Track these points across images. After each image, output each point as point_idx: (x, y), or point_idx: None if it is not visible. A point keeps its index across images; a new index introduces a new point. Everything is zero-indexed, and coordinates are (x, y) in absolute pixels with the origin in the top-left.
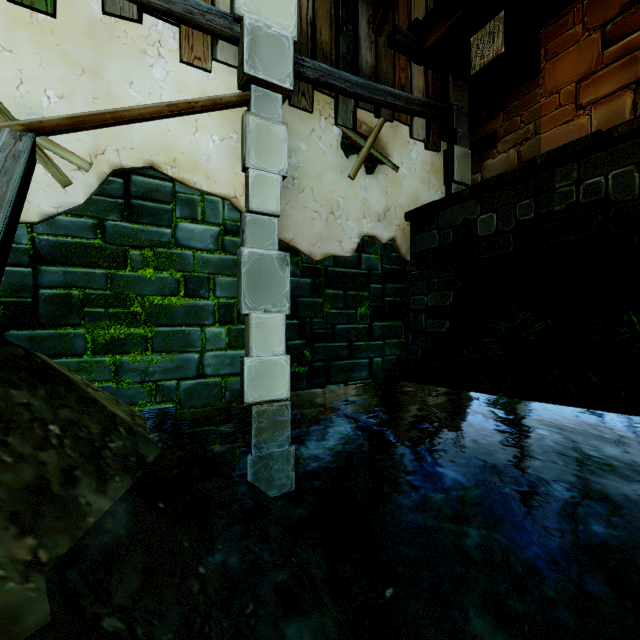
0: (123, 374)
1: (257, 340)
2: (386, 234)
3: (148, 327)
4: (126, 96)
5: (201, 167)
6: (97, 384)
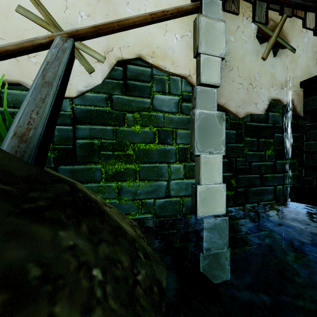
0: (122, 194)
1: (204, 173)
2: (286, 98)
3: (137, 164)
4: (125, 12)
5: (169, 56)
6: (108, 200)
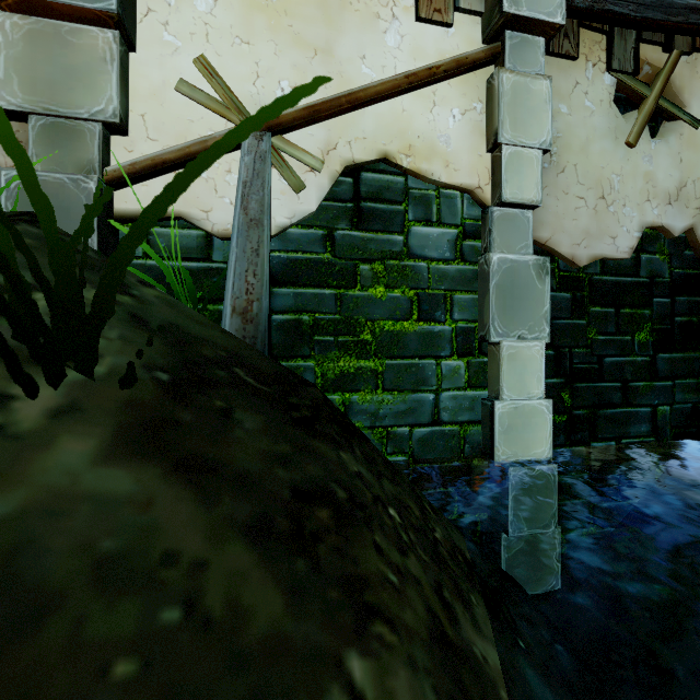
0: (352, 416)
1: (509, 378)
2: (680, 223)
3: (378, 359)
4: (358, 74)
5: (439, 152)
6: None
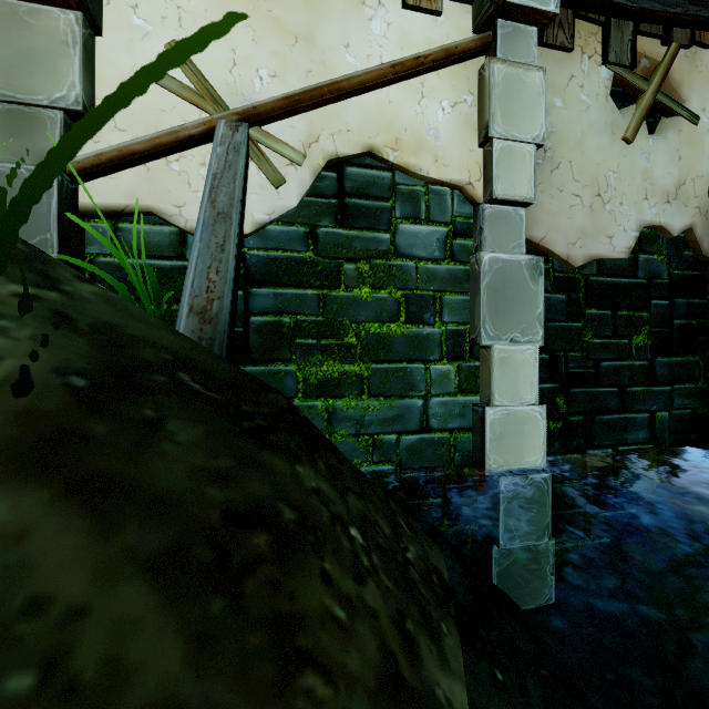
0: (336, 424)
1: (501, 382)
2: (678, 222)
3: (364, 363)
4: (342, 64)
5: (428, 146)
6: None
